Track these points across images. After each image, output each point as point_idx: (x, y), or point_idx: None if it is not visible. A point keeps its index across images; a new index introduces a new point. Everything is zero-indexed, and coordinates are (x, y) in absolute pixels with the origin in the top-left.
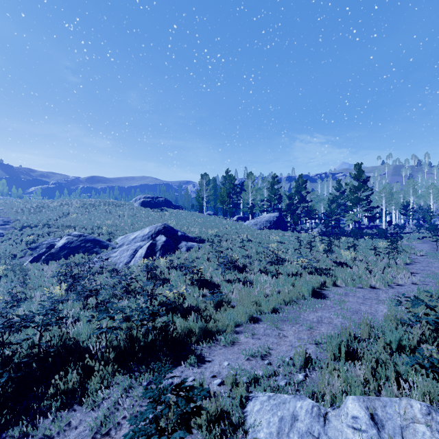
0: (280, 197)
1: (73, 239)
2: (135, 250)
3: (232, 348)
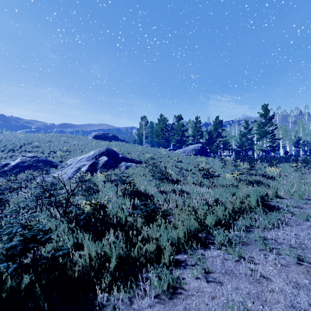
0: (202, 133)
1: (26, 159)
2: (78, 168)
3: (172, 304)
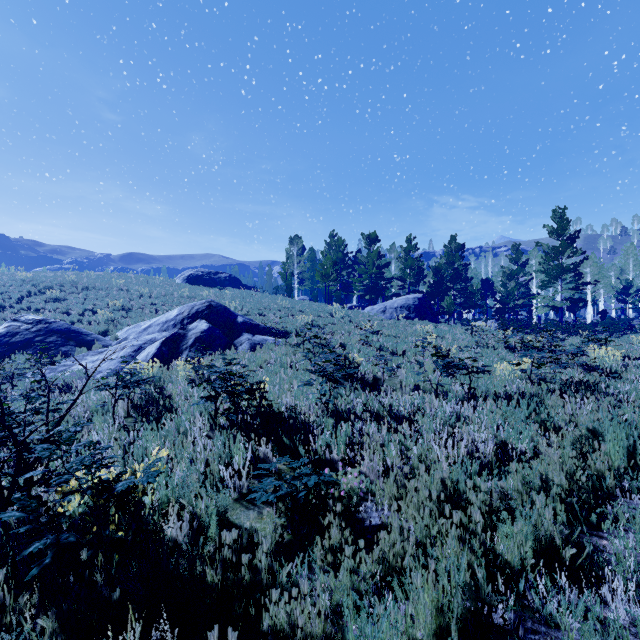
0: (421, 272)
1: (19, 328)
2: (138, 348)
3: None
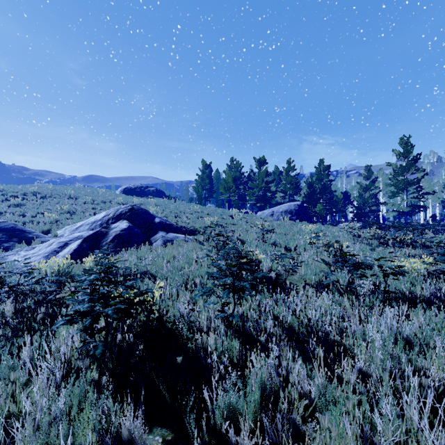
0: (297, 186)
1: None
2: (64, 244)
3: None
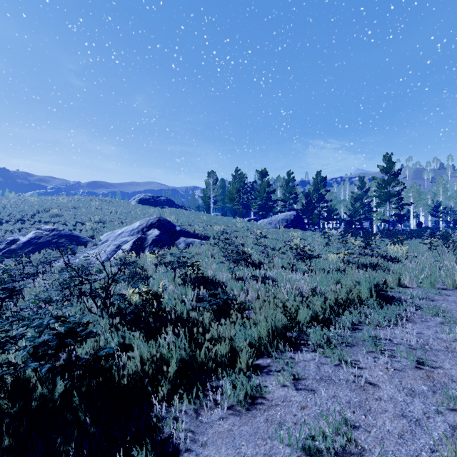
0: (296, 196)
1: (42, 234)
2: (118, 246)
3: (250, 416)
